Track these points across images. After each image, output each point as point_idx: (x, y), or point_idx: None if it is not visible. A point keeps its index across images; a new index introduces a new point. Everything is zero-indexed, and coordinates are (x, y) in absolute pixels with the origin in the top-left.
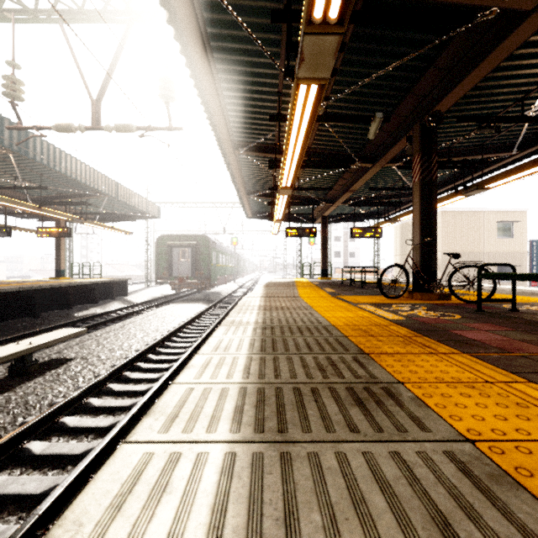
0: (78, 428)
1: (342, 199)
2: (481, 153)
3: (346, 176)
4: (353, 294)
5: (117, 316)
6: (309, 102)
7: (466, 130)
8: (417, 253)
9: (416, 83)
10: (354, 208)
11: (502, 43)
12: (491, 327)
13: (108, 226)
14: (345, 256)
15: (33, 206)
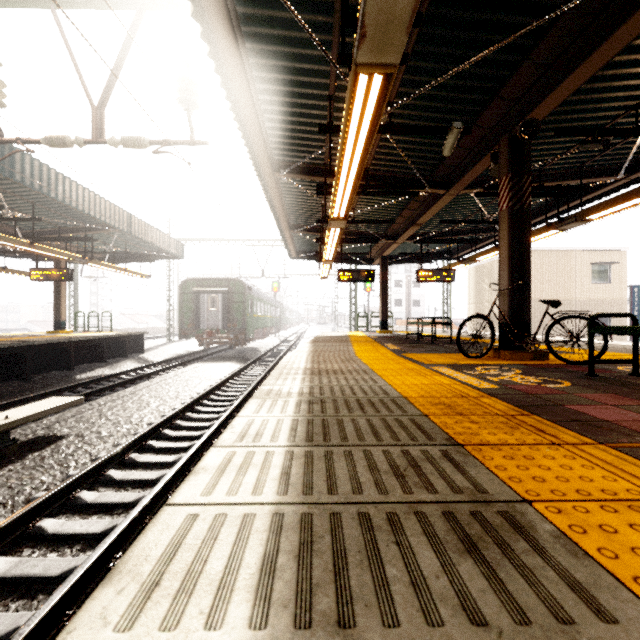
0: (61, 535)
1: (407, 235)
2: (579, 177)
3: (412, 206)
4: (423, 352)
5: (128, 379)
6: (371, 100)
7: (563, 148)
8: (505, 300)
9: (505, 83)
10: (421, 246)
11: (623, 24)
12: (618, 399)
13: (119, 268)
14: (407, 305)
15: (23, 242)
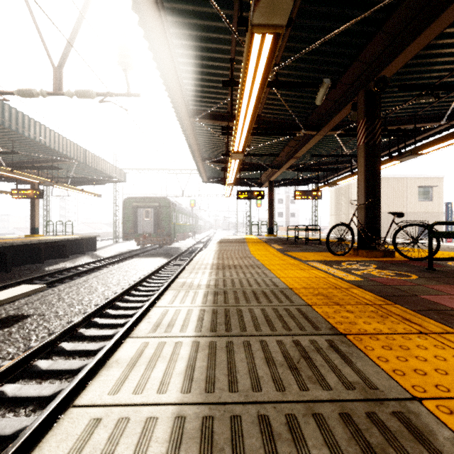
0: (18, 398)
1: (287, 165)
2: (413, 123)
3: (291, 144)
4: (300, 251)
5: (83, 270)
6: (263, 56)
7: (403, 100)
8: (362, 212)
9: (363, 49)
10: (297, 174)
11: None
12: None
13: (78, 189)
14: (286, 216)
15: (5, 169)
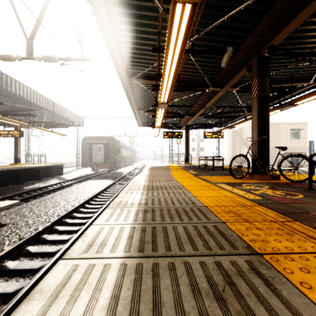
0: None
1: (199, 113)
2: (290, 82)
3: (202, 98)
4: (209, 175)
5: (51, 189)
6: (183, 23)
7: (283, 66)
8: (255, 146)
9: (257, 24)
10: (206, 120)
11: None
12: None
13: (49, 130)
14: (198, 150)
15: None
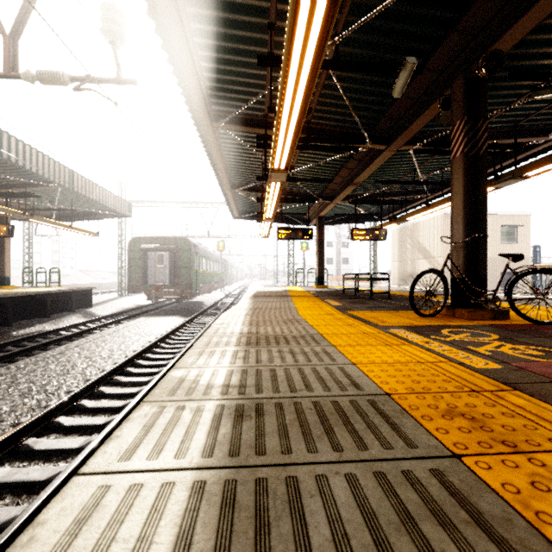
0: None
1: (343, 195)
2: (513, 136)
3: (350, 165)
4: (368, 309)
5: (64, 336)
6: None
7: (504, 103)
8: (459, 254)
9: (467, 10)
10: (355, 207)
11: None
12: None
13: (64, 224)
14: (337, 263)
15: None
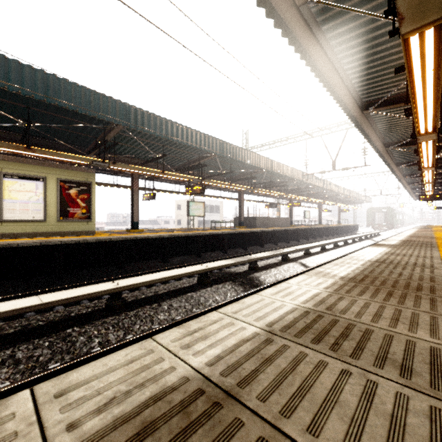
0: None
1: None
2: None
3: None
4: None
5: None
6: None
7: None
8: None
9: None
10: None
11: None
12: None
13: (356, 207)
14: None
15: (349, 206)
